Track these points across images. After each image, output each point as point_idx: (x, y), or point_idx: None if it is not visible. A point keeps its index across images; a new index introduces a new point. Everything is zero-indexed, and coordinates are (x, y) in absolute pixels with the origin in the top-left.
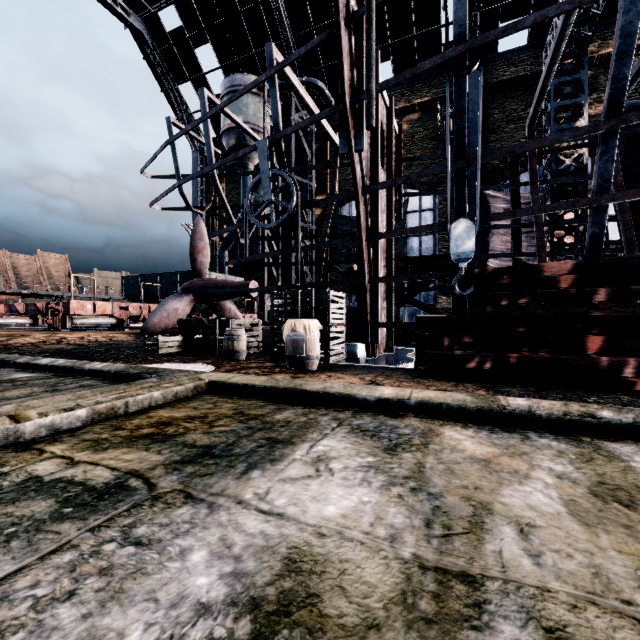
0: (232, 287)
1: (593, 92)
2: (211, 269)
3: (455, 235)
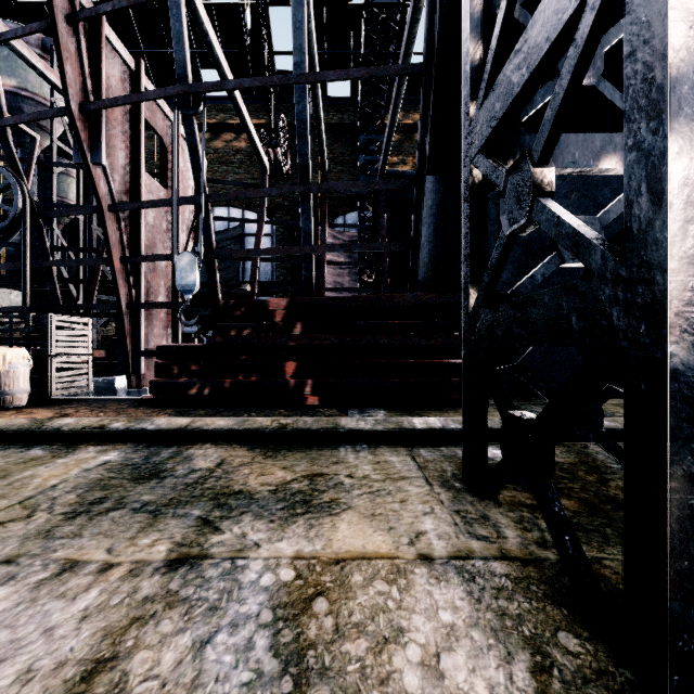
0: None
1: (400, 154)
2: None
3: (180, 267)
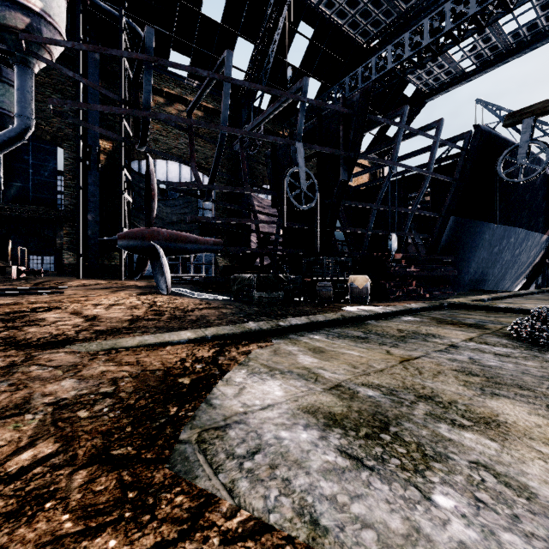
0: (205, 243)
1: None
2: None
3: (393, 240)
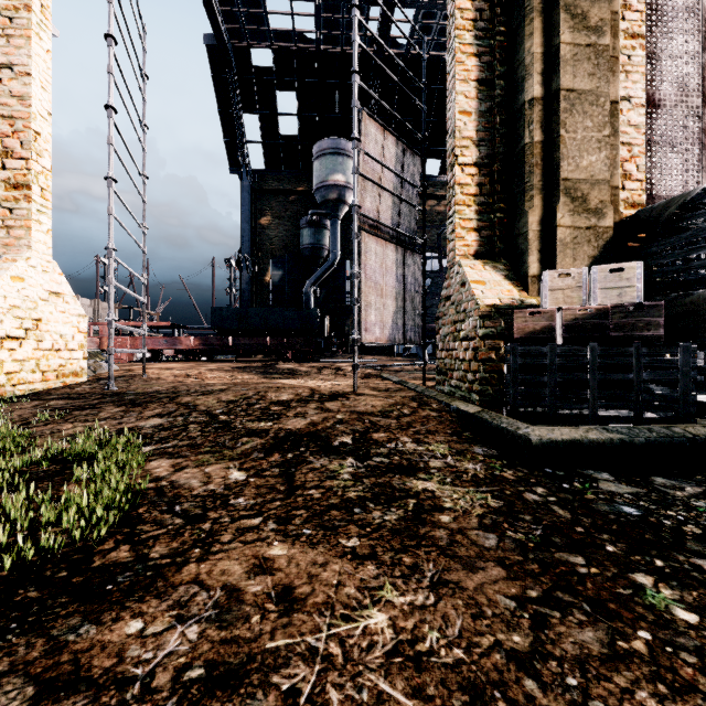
0: None
1: None
2: (254, 301)
3: None
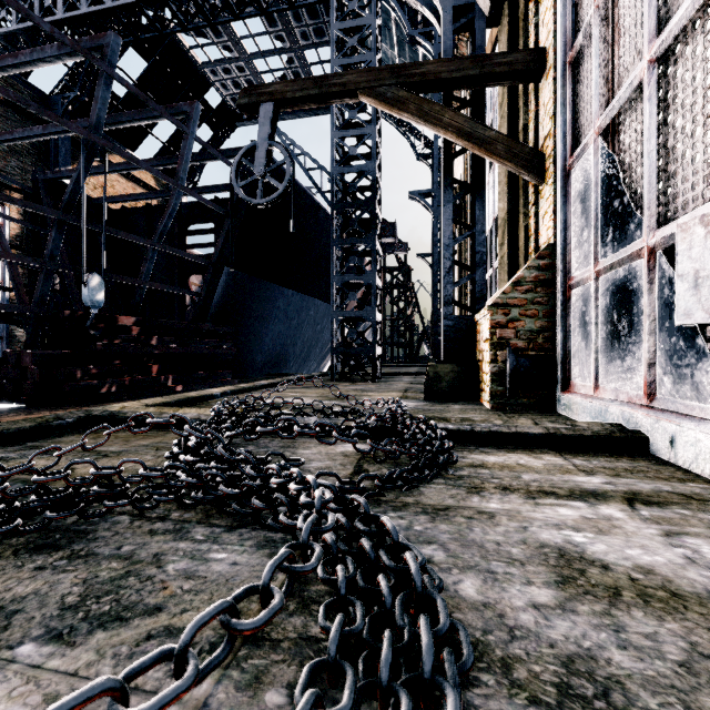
0: None
1: None
2: None
3: (92, 286)
